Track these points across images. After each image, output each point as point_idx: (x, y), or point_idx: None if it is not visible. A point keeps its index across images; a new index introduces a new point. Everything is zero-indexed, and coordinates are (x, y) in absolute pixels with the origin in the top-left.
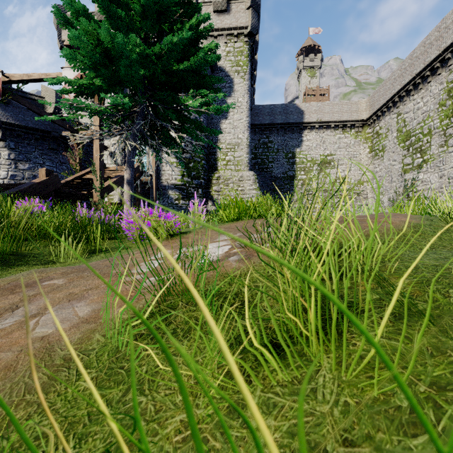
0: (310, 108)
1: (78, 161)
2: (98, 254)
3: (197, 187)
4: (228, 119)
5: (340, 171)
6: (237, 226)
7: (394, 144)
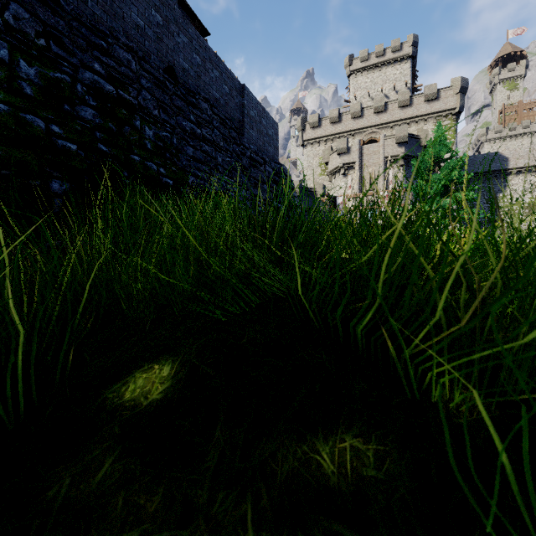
0: (515, 154)
1: None
2: None
3: None
4: None
5: None
6: None
7: None
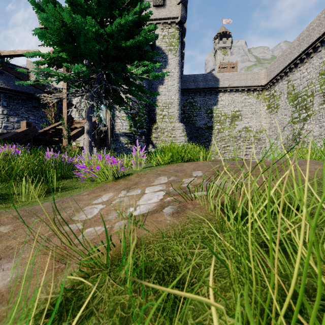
0: (223, 77)
1: (54, 115)
2: (55, 193)
3: (141, 135)
4: (164, 84)
5: (245, 123)
6: (171, 169)
7: (285, 103)
